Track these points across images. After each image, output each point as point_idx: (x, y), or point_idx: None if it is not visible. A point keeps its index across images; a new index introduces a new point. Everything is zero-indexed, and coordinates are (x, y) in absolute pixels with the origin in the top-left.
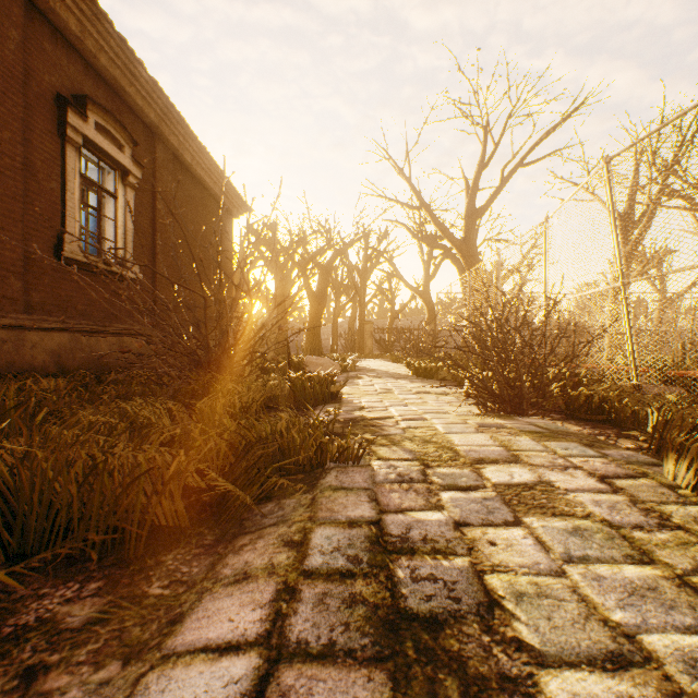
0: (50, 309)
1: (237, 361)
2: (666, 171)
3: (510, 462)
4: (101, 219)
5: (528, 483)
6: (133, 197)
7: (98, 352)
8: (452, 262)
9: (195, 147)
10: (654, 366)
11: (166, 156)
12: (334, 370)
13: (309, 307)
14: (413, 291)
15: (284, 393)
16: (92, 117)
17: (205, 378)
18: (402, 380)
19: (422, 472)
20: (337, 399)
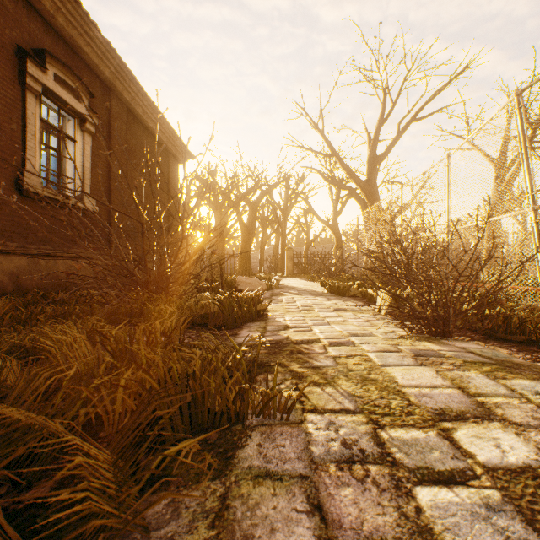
0: (11, 235)
1: (171, 282)
2: (536, 123)
3: (483, 419)
4: (62, 160)
5: (534, 467)
6: (90, 142)
7: (56, 273)
8: (356, 200)
9: (145, 102)
10: (537, 285)
11: (120, 109)
12: (261, 288)
13: (241, 236)
14: (324, 224)
15: (213, 312)
16: (50, 69)
17: (143, 298)
18: (320, 297)
19: (374, 439)
20: (263, 317)
